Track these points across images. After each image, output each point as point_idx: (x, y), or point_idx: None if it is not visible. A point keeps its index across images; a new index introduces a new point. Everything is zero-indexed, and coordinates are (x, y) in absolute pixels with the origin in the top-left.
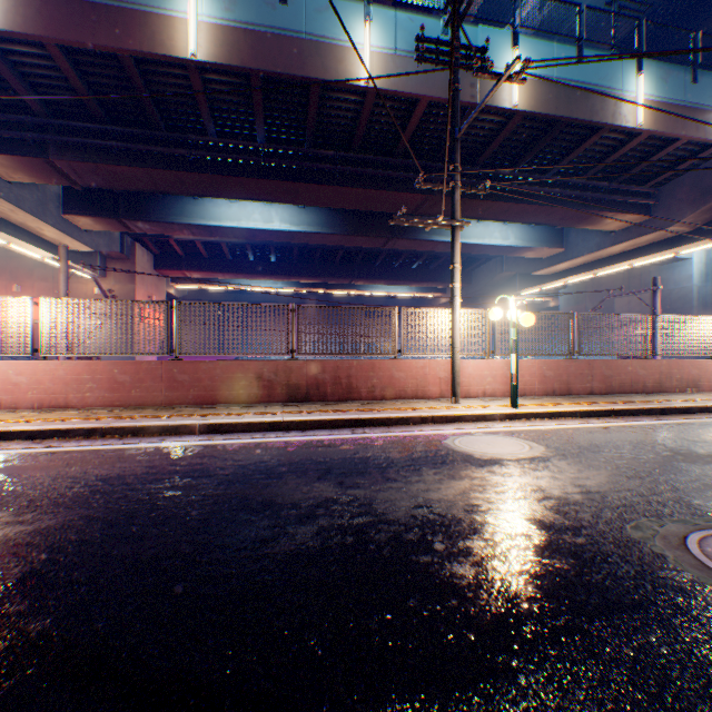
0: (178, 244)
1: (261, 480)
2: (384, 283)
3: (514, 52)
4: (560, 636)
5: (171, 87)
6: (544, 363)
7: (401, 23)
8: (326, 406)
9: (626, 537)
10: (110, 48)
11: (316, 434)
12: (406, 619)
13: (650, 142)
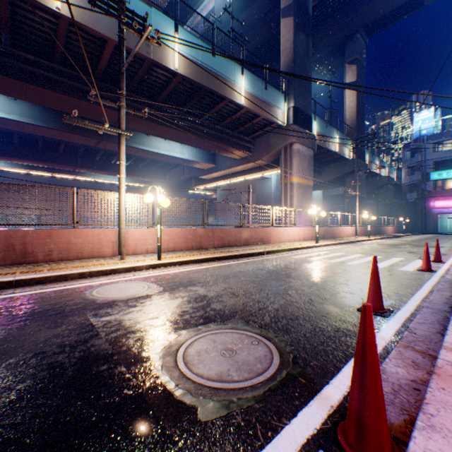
0: None
1: None
2: (104, 173)
3: (176, 36)
4: None
5: None
6: (187, 230)
7: None
8: None
9: (144, 354)
10: None
11: None
12: None
13: (249, 114)
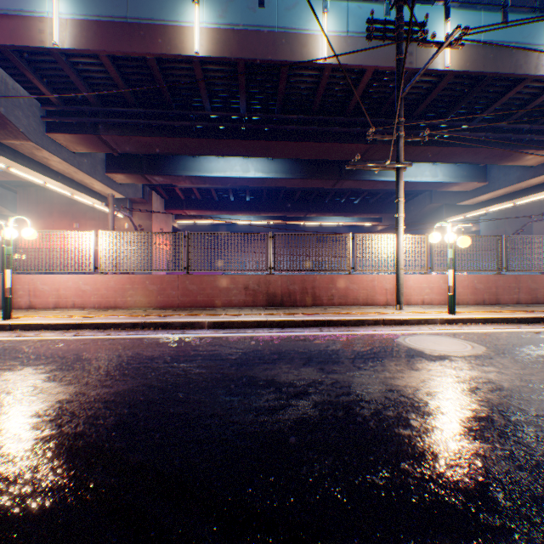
0: (180, 191)
1: (261, 364)
2: (332, 215)
3: (446, 23)
4: (542, 505)
5: (180, 77)
6: (475, 277)
7: (351, 11)
8: (296, 310)
9: None
10: (141, 54)
11: (292, 331)
12: (403, 478)
13: None
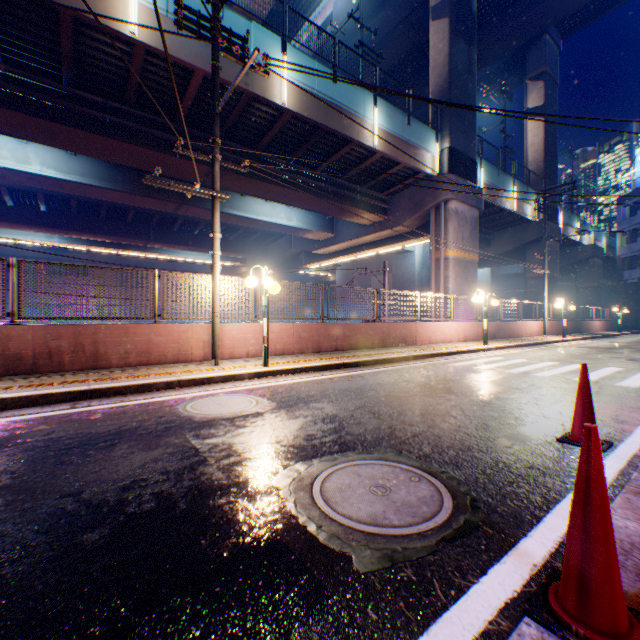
0: None
1: None
2: (184, 248)
3: (284, 58)
4: None
5: None
6: (301, 326)
7: None
8: (59, 378)
9: (269, 487)
10: None
11: (16, 414)
12: None
13: (384, 162)
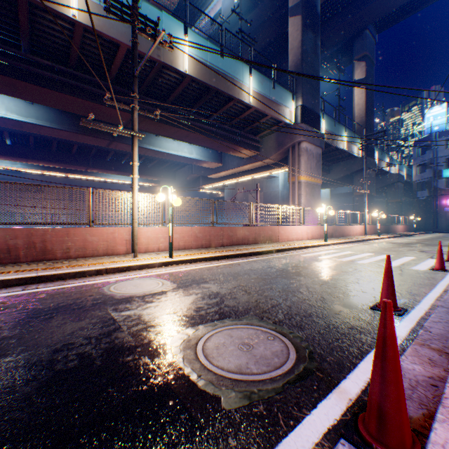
0: None
1: None
2: (115, 173)
3: (186, 38)
4: None
5: None
6: (197, 229)
7: None
8: (15, 267)
9: (165, 347)
10: None
11: None
12: None
13: (257, 114)
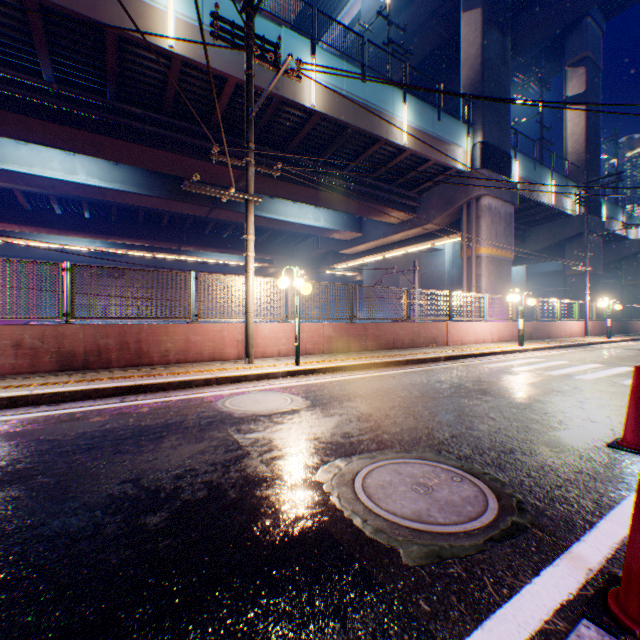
0: None
1: None
2: (215, 250)
3: (313, 60)
4: (165, 620)
5: None
6: (331, 326)
7: (208, 0)
8: (107, 373)
9: (312, 481)
10: None
11: (73, 406)
12: None
13: (413, 159)
